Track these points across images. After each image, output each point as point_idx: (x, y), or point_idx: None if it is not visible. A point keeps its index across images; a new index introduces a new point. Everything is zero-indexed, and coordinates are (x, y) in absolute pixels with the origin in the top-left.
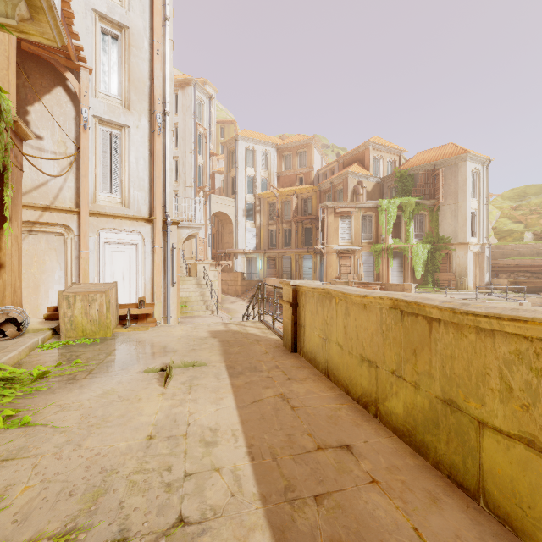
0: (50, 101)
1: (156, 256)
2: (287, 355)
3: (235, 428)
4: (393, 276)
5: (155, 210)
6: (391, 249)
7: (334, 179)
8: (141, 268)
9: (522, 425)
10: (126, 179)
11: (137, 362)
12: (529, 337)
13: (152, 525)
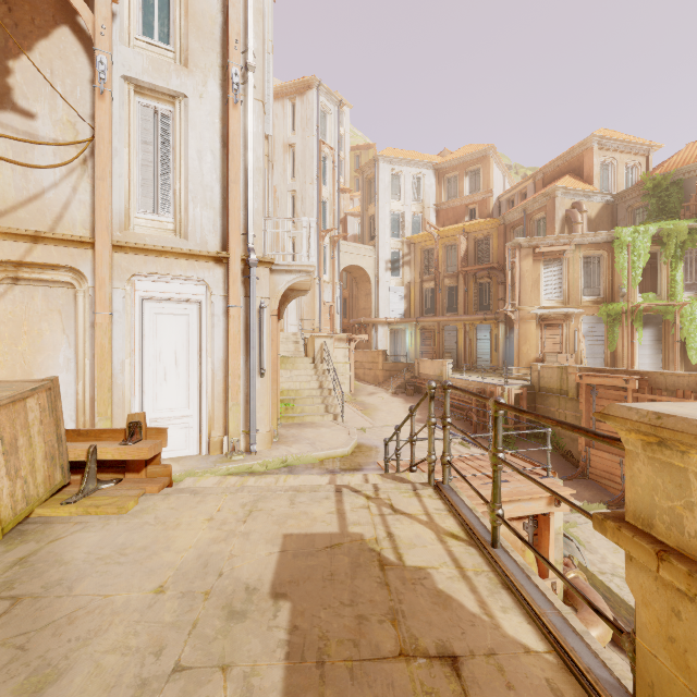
0: (48, 51)
1: (230, 321)
2: None
3: None
4: (642, 357)
5: (229, 240)
6: (639, 311)
7: (530, 203)
8: (206, 344)
9: None
10: (182, 188)
11: None
12: None
13: None
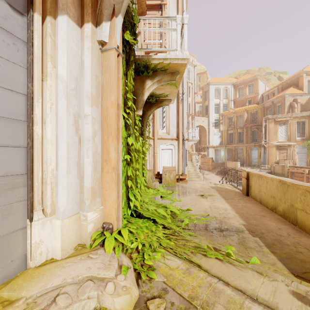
0: None
1: (179, 154)
2: (244, 196)
3: (231, 209)
4: None
5: (179, 135)
6: None
7: (274, 99)
8: (173, 159)
9: (303, 207)
10: (168, 123)
11: (192, 193)
12: (304, 189)
13: (219, 216)
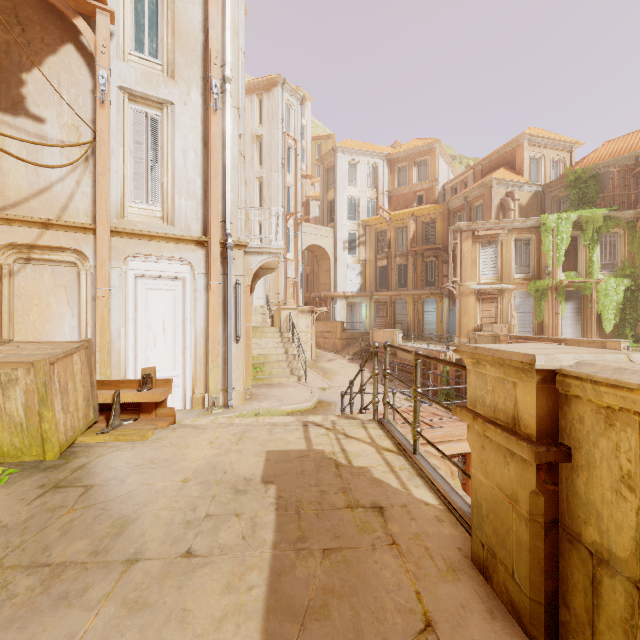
0: (55, 65)
1: (211, 296)
2: None
3: None
4: (565, 327)
5: (209, 226)
6: (562, 287)
7: (470, 191)
8: (189, 315)
9: None
10: (169, 181)
11: None
12: None
13: None
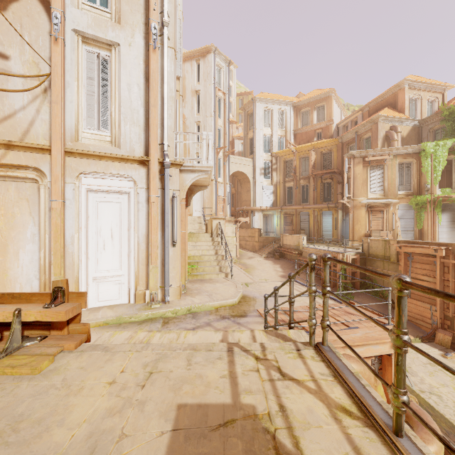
0: (18, 10)
1: (151, 207)
2: None
3: None
4: (441, 233)
5: (150, 148)
6: (439, 201)
7: (360, 127)
8: (133, 223)
9: None
10: (116, 111)
11: None
12: None
13: None
